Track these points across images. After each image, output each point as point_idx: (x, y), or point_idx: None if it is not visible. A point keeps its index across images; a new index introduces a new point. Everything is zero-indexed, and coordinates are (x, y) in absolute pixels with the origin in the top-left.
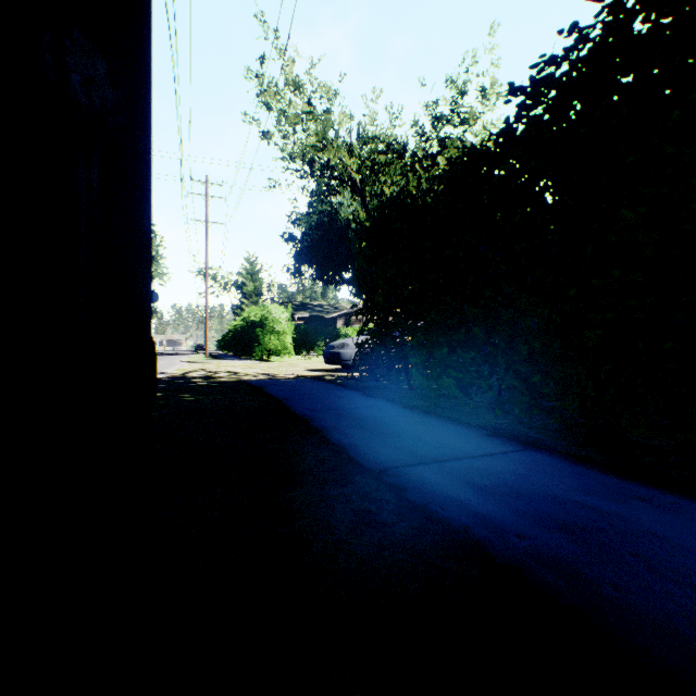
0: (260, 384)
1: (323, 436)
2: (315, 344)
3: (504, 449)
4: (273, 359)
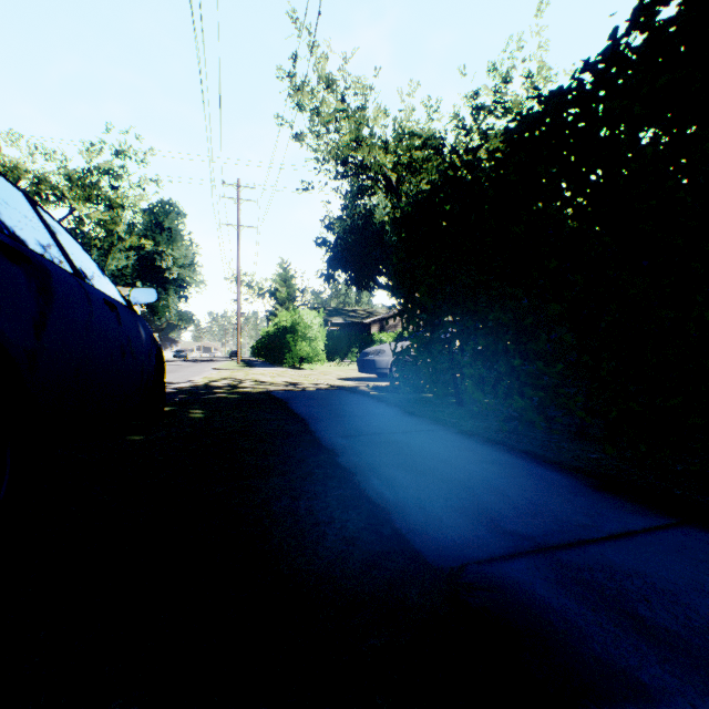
0: (285, 396)
1: (355, 484)
2: (349, 350)
3: (645, 522)
4: (304, 366)
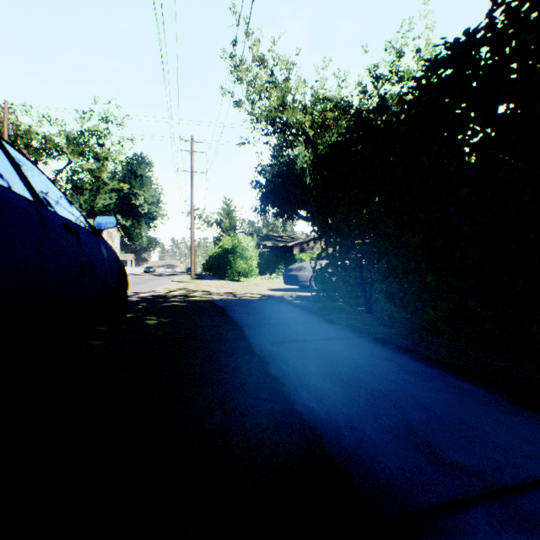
0: (225, 305)
1: (284, 396)
2: (276, 267)
3: None
4: (242, 279)
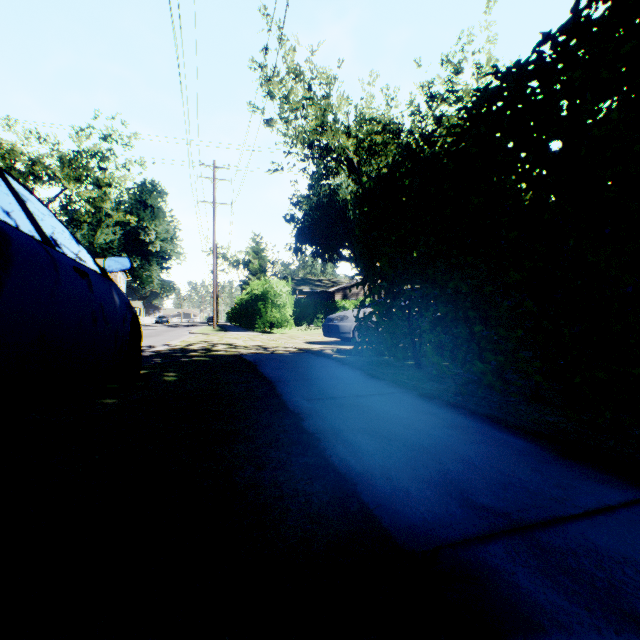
0: (255, 359)
1: (320, 451)
2: (315, 316)
3: (620, 495)
4: (274, 331)
